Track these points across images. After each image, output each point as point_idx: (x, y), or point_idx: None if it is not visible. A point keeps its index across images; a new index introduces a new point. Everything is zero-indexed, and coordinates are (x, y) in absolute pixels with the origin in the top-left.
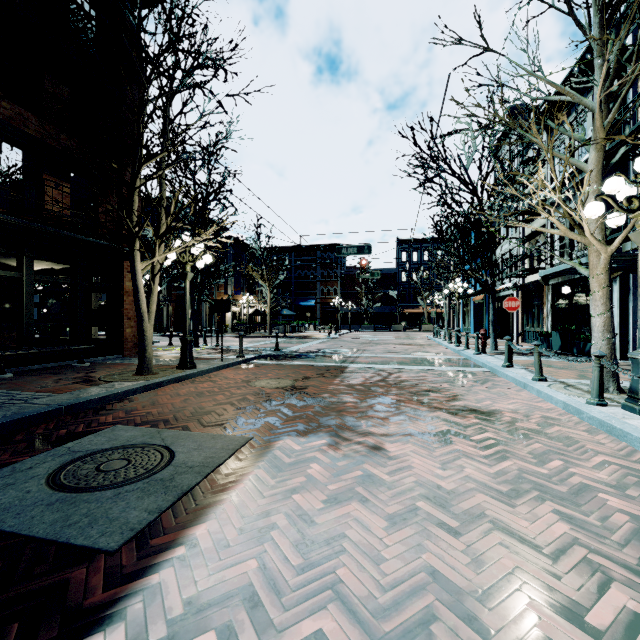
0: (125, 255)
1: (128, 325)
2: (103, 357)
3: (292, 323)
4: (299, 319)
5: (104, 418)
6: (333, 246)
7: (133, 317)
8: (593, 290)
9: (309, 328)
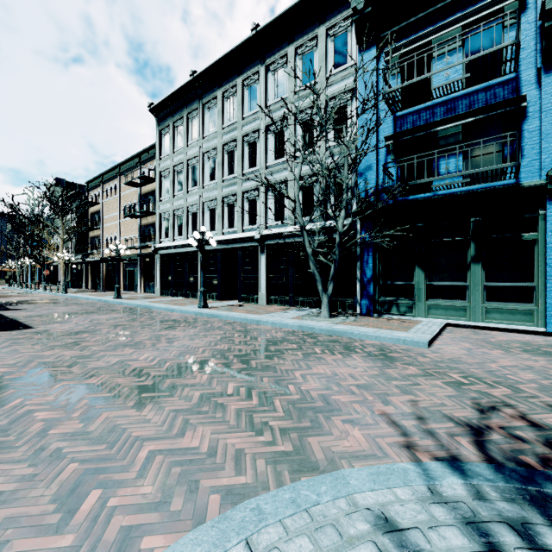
0: None
1: None
2: None
3: None
4: None
5: None
6: None
7: None
8: (61, 271)
9: None
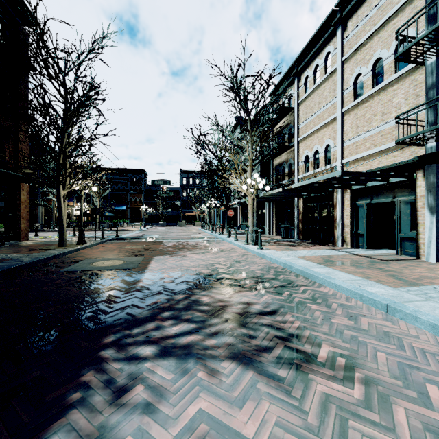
0: (52, 186)
1: (22, 222)
2: (9, 242)
3: (113, 221)
4: (114, 219)
5: (76, 258)
6: (139, 171)
7: (25, 217)
8: (249, 210)
9: (124, 225)
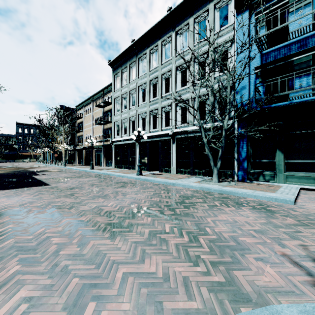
0: None
1: None
2: None
3: None
4: None
5: None
6: None
7: None
8: (63, 154)
9: None
